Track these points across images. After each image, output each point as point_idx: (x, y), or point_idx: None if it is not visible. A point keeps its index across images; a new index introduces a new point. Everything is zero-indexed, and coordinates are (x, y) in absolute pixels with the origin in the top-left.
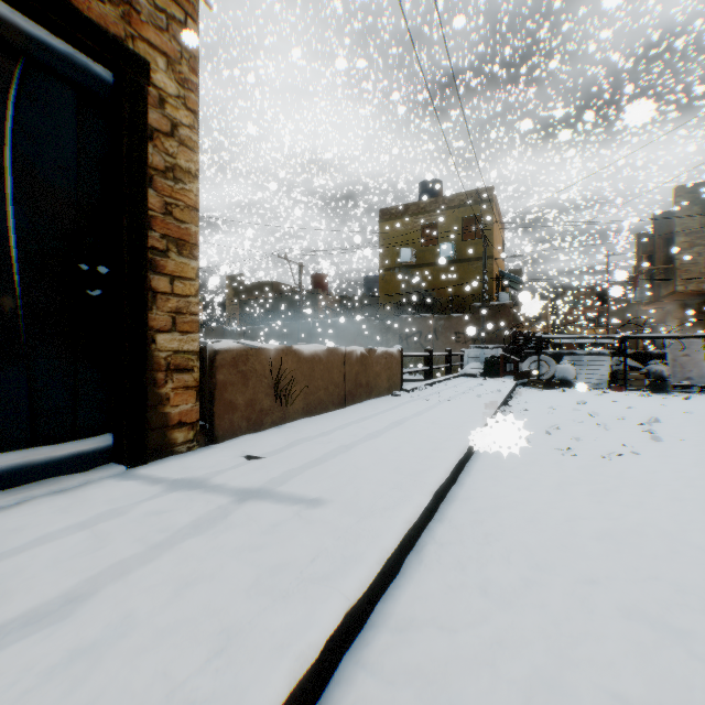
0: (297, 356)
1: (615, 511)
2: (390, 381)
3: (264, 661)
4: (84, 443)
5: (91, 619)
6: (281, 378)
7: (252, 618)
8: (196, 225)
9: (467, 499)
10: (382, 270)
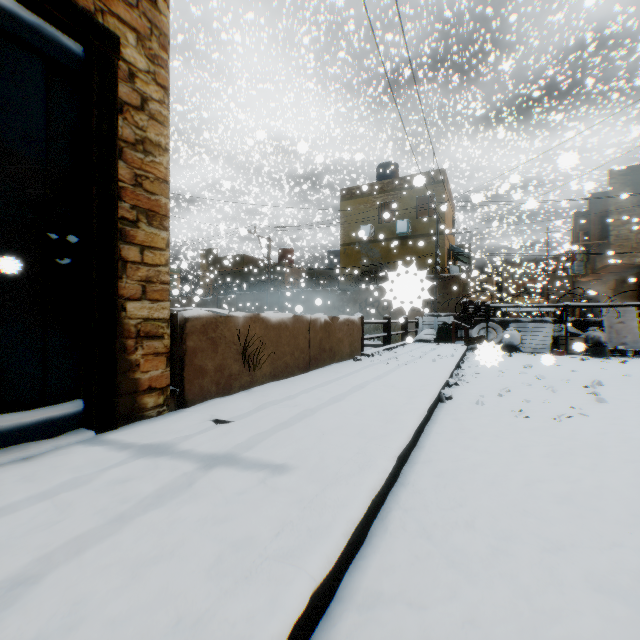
0: (265, 323)
1: (572, 474)
2: (352, 347)
3: None
4: (53, 409)
5: (37, 608)
6: (249, 344)
7: (212, 605)
8: (166, 197)
9: (428, 462)
10: (344, 245)
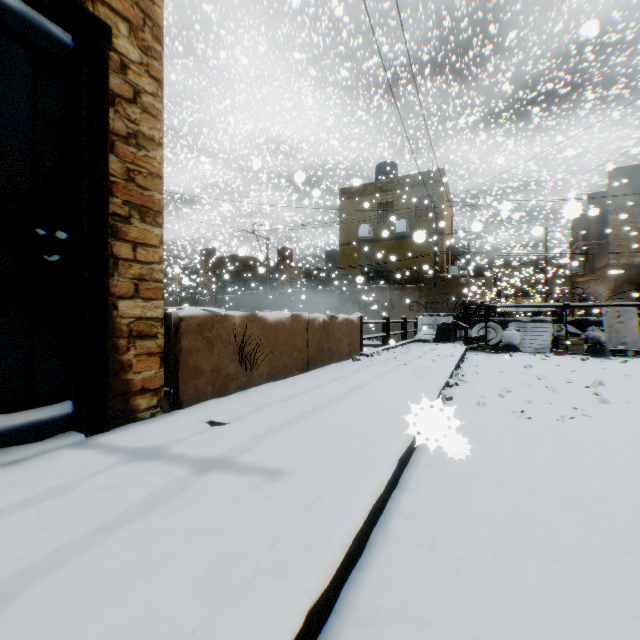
0: (262, 323)
1: (577, 477)
2: (350, 347)
3: None
4: (41, 411)
5: (8, 631)
6: (246, 344)
7: (199, 626)
8: (160, 192)
9: (429, 465)
10: (343, 244)
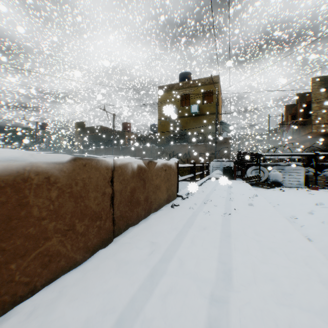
0: None
1: None
2: (169, 191)
3: None
4: None
5: None
6: None
7: None
8: None
9: None
10: (160, 119)
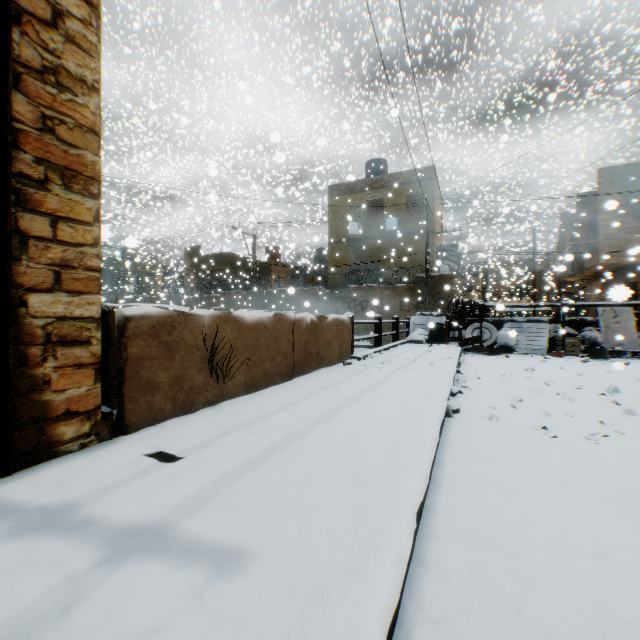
0: (238, 323)
1: None
2: (341, 349)
3: None
4: None
5: None
6: (218, 349)
7: None
8: (95, 153)
9: (451, 514)
10: (332, 242)
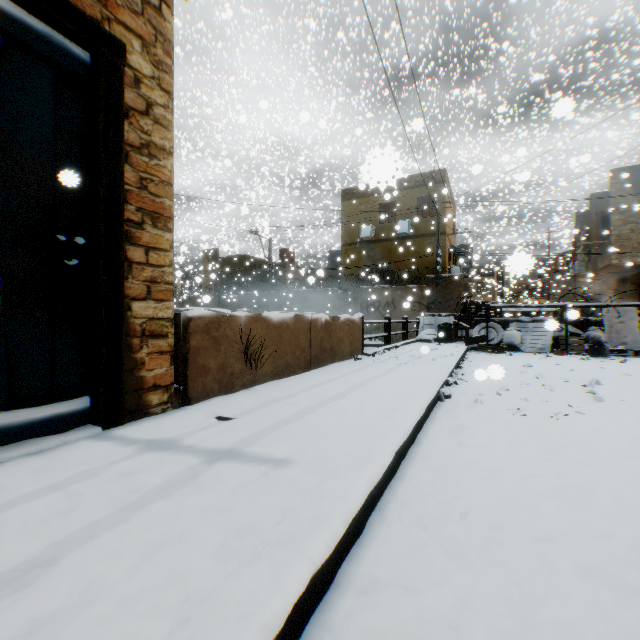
0: (266, 323)
1: (565, 469)
2: (352, 346)
3: (229, 632)
4: (61, 405)
5: (55, 587)
6: (251, 343)
7: (218, 584)
8: (170, 199)
9: (426, 458)
10: (345, 245)
